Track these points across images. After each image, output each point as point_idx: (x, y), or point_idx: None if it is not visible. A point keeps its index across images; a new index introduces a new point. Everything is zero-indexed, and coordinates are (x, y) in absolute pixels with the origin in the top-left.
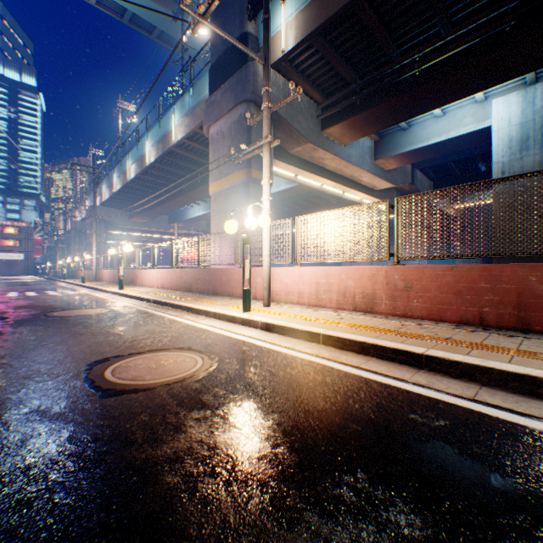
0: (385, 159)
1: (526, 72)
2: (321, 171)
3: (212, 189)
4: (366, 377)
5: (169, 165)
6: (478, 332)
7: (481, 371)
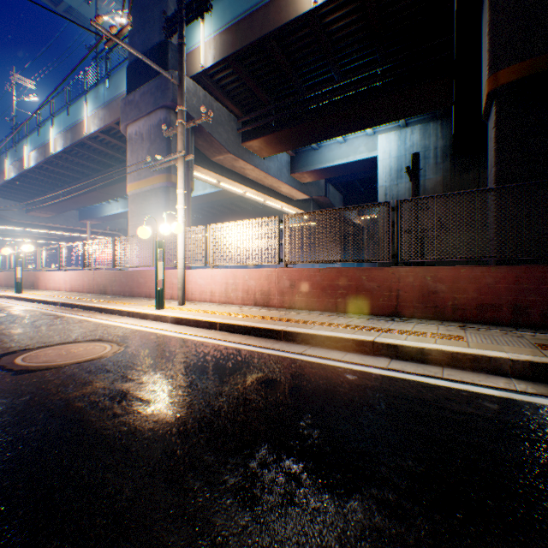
0: (301, 173)
1: (395, 120)
2: (244, 180)
3: (130, 190)
4: (241, 348)
5: (80, 156)
6: (333, 316)
7: (312, 337)
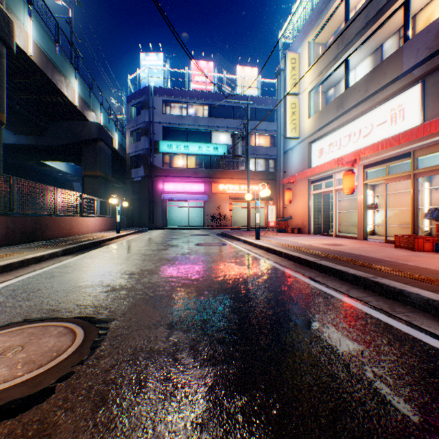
0: None
1: None
2: None
3: None
4: None
5: None
6: None
7: None
